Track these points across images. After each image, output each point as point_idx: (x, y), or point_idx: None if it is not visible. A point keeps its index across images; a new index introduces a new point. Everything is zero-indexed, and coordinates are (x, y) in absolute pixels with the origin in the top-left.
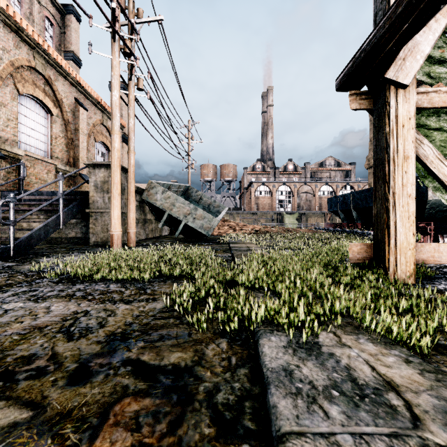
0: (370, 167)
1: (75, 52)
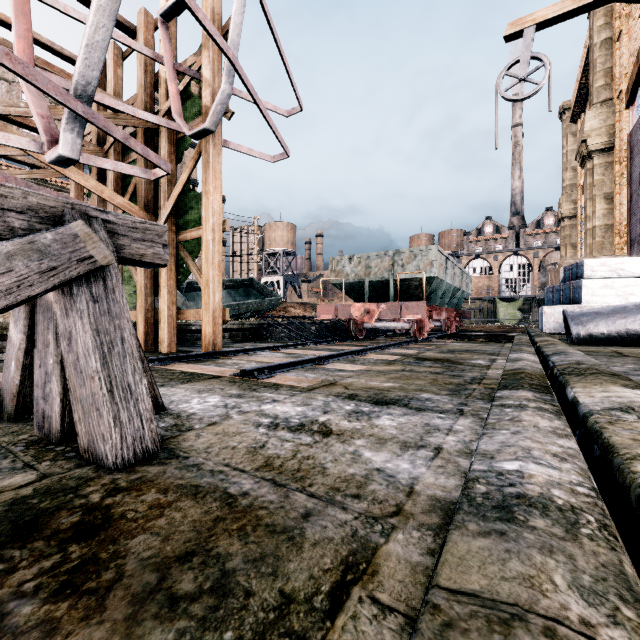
0: (559, 220)
1: (192, 176)
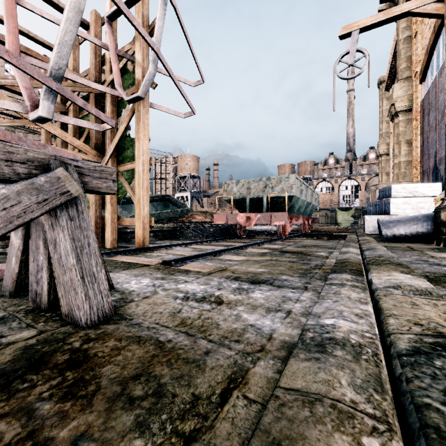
0: (377, 156)
1: None
